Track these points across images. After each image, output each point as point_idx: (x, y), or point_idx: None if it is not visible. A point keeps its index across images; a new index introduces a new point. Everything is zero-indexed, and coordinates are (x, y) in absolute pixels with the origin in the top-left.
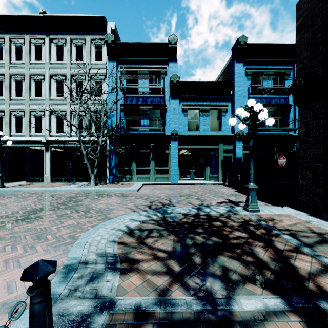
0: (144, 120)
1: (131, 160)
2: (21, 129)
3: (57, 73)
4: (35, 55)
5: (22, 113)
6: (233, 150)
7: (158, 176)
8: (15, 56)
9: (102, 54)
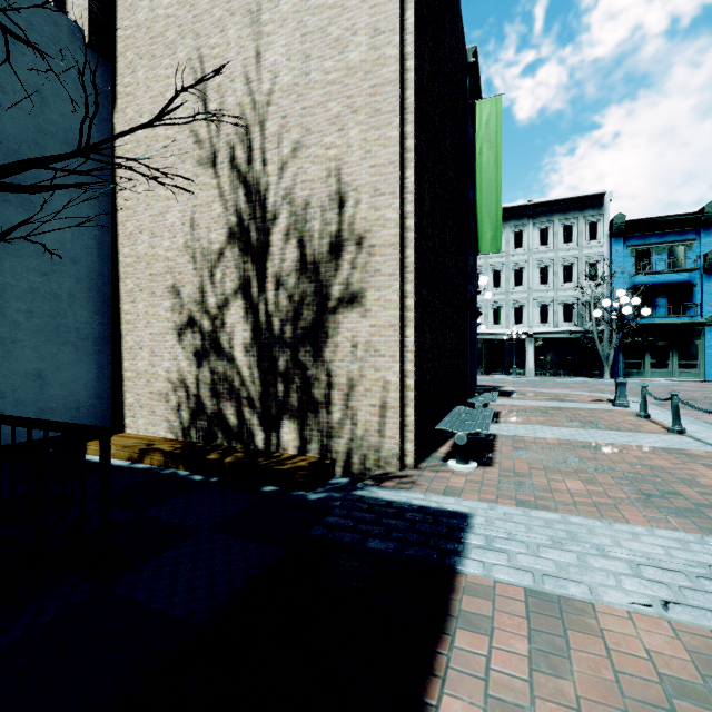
0: (661, 305)
1: (641, 352)
2: (498, 321)
3: (542, 259)
4: (514, 243)
5: (501, 304)
6: None
7: (683, 372)
8: None
9: (597, 231)
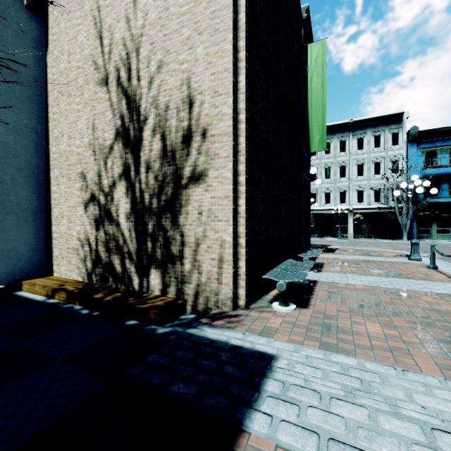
0: (444, 189)
1: (430, 222)
2: (329, 201)
3: (359, 159)
4: (339, 148)
5: (331, 190)
6: None
7: None
8: (324, 151)
9: (398, 139)
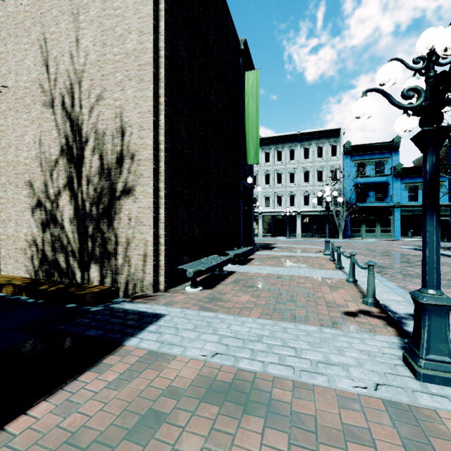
0: (371, 195)
1: (360, 223)
2: (280, 204)
3: (305, 167)
4: (289, 157)
5: (282, 194)
6: (450, 215)
7: (383, 234)
8: (277, 159)
9: (336, 151)
